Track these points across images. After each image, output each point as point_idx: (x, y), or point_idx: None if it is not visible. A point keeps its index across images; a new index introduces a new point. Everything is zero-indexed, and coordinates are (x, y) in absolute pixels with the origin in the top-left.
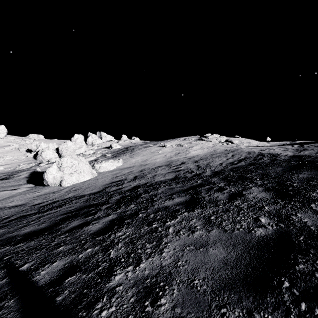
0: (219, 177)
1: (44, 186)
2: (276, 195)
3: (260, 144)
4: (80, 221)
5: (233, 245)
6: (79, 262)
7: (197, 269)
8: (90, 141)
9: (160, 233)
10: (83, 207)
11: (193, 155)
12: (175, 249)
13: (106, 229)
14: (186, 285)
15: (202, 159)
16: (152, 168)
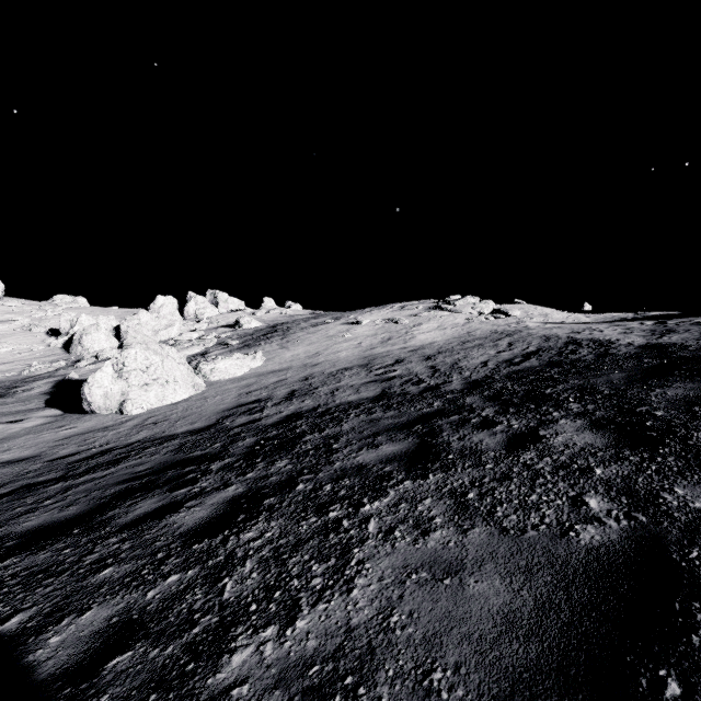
0: (483, 395)
1: (84, 413)
2: (618, 438)
3: (569, 318)
4: (159, 500)
5: (527, 571)
6: (146, 612)
7: (438, 638)
8: (191, 312)
9: (346, 534)
10: (168, 466)
11: (422, 343)
12: (383, 578)
13: (217, 522)
14: (411, 687)
15: (442, 353)
16: (331, 372)
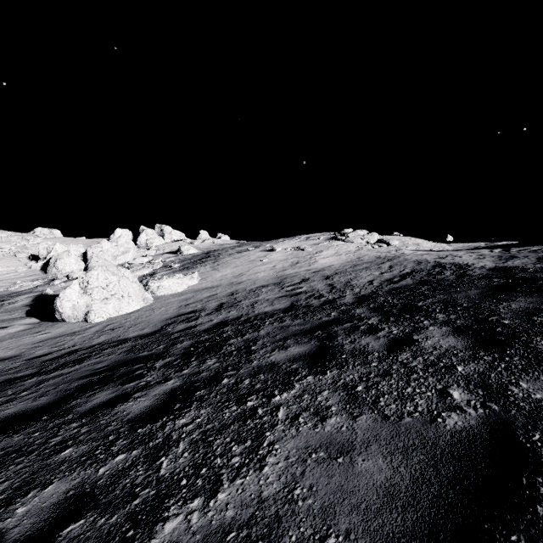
0: (369, 307)
1: (56, 321)
2: (475, 342)
3: (435, 247)
4: (113, 392)
5: (404, 451)
6: (97, 486)
7: (332, 508)
8: (143, 242)
9: (260, 420)
10: (121, 364)
11: (322, 266)
12: (289, 457)
13: (158, 410)
14: None
15: (338, 274)
16: (251, 289)
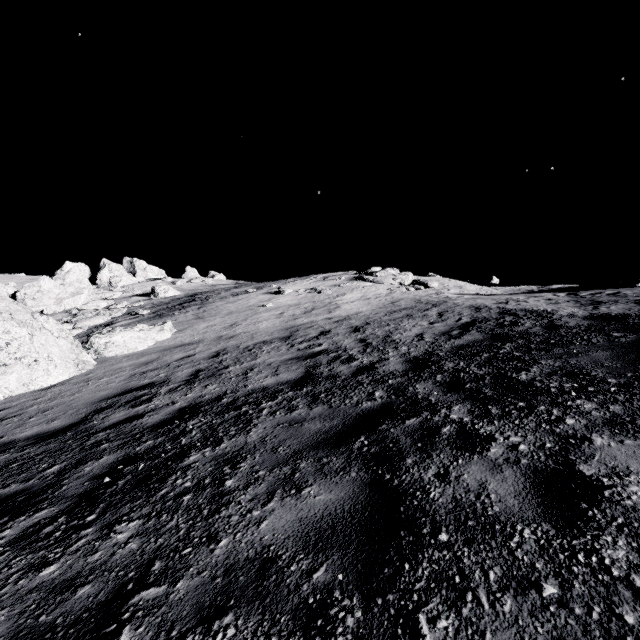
0: (436, 380)
1: None
2: None
3: (482, 290)
4: None
5: None
6: None
7: None
8: (105, 280)
9: None
10: None
11: (347, 313)
12: None
13: None
14: None
15: (370, 324)
16: (247, 346)
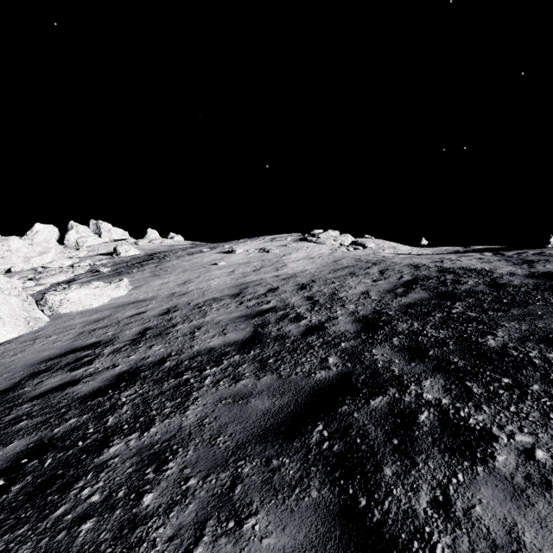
0: (394, 344)
1: None
2: None
3: (413, 250)
4: None
5: None
6: None
7: None
8: (72, 240)
9: None
10: None
11: (293, 271)
12: None
13: None
14: None
15: (316, 281)
16: (197, 303)
